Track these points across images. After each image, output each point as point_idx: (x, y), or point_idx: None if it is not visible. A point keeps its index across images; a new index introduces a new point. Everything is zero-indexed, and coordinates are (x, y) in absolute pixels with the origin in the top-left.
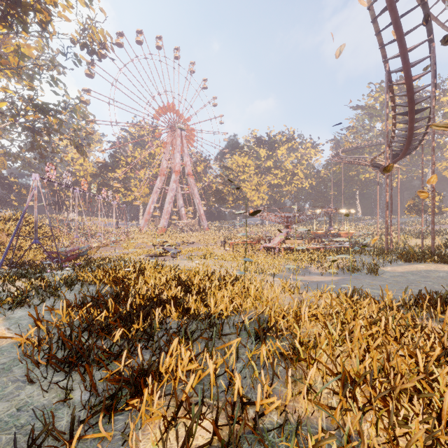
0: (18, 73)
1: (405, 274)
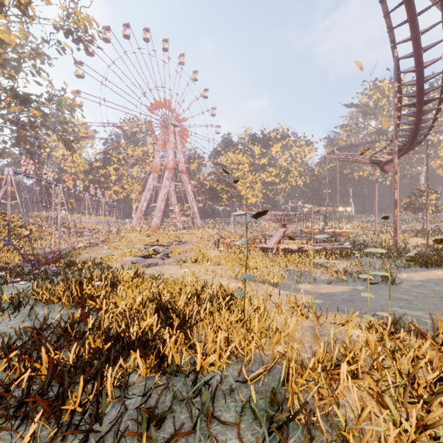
0: None
1: (427, 284)
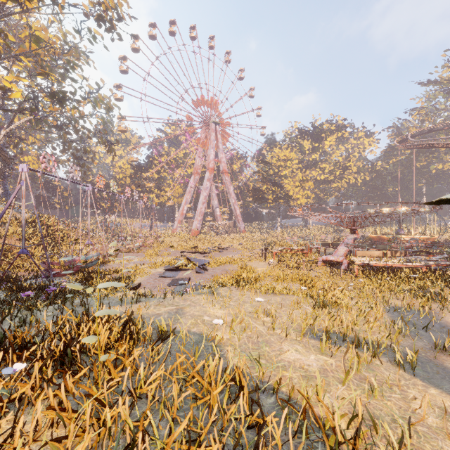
0: (41, 66)
1: None
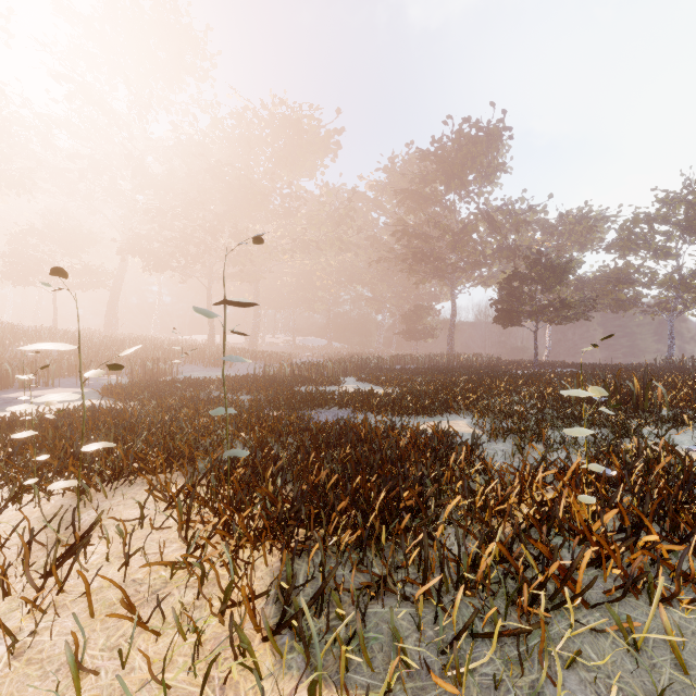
0: None
1: None
